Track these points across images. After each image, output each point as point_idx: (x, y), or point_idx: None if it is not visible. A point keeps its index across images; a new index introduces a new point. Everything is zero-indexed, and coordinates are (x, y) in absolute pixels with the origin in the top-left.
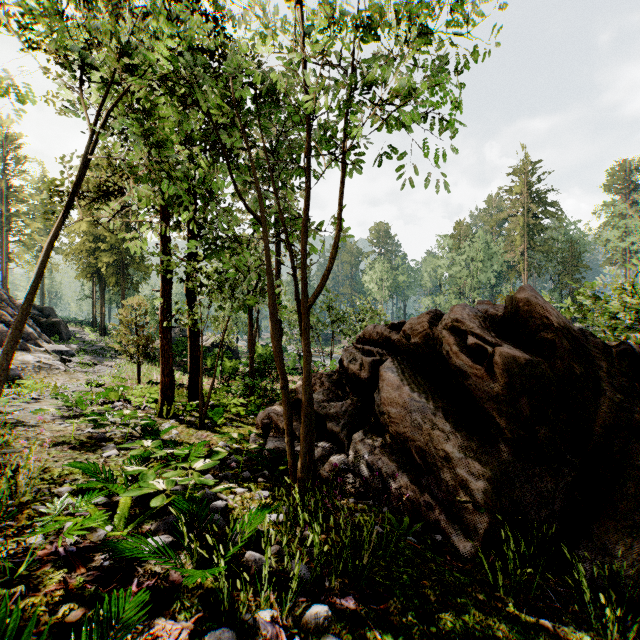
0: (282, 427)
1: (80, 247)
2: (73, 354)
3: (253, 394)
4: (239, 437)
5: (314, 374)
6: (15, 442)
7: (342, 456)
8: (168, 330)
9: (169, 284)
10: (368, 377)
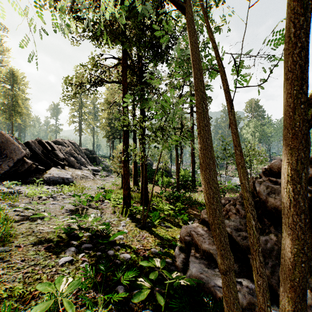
0: (202, 248)
1: (104, 124)
2: (99, 171)
3: (178, 200)
4: (163, 266)
5: (225, 198)
6: (18, 237)
7: (277, 310)
8: (127, 161)
9: (127, 133)
10: None
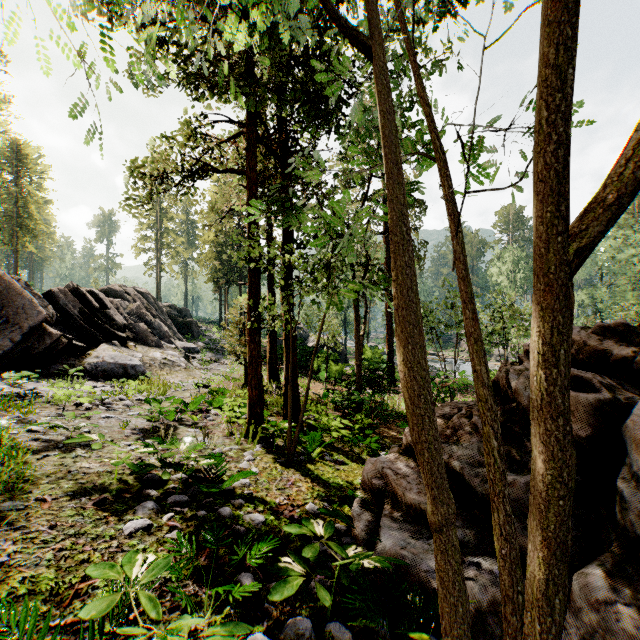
0: (405, 501)
1: (209, 255)
2: (198, 351)
3: (360, 410)
4: (329, 533)
5: (452, 404)
6: (41, 483)
7: None
8: (256, 332)
9: (257, 275)
10: (587, 435)
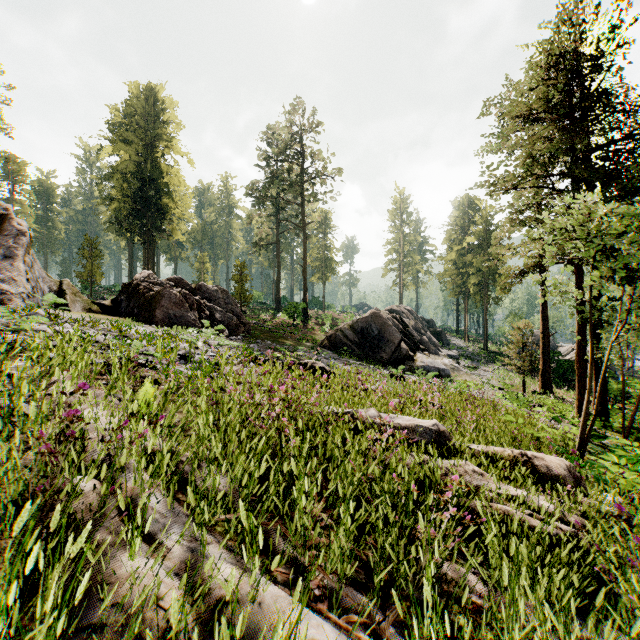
0: None
1: (450, 272)
2: (457, 358)
3: None
4: None
5: None
6: None
7: None
8: (583, 361)
9: (584, 327)
10: None
